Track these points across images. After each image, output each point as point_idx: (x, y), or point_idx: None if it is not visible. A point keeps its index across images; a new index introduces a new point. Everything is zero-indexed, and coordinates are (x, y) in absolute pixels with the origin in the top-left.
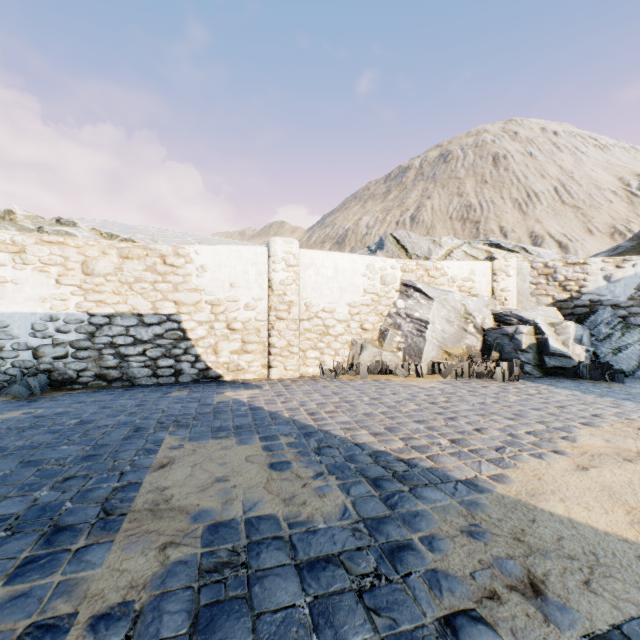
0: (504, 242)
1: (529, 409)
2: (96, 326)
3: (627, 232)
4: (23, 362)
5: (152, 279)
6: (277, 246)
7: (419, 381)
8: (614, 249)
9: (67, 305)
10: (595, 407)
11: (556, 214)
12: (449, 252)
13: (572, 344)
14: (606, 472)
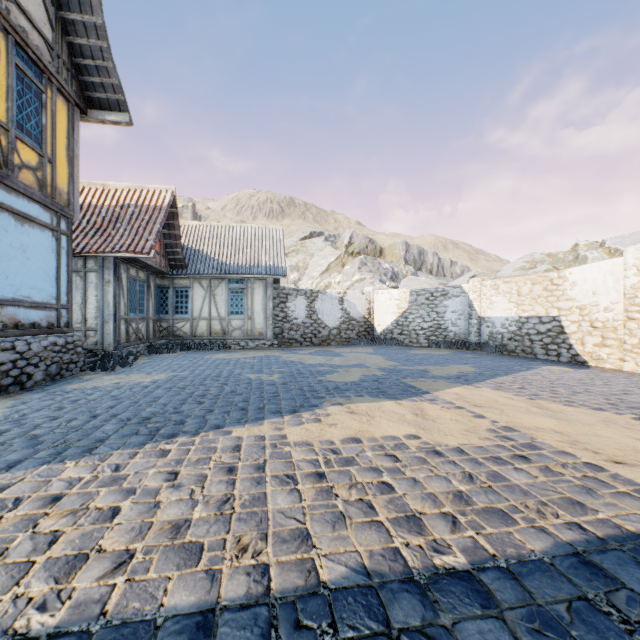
0: None
1: None
2: (521, 323)
3: None
4: (498, 339)
5: (545, 295)
6: (627, 255)
7: None
8: None
9: (511, 312)
10: None
11: None
12: None
13: None
14: (506, 399)
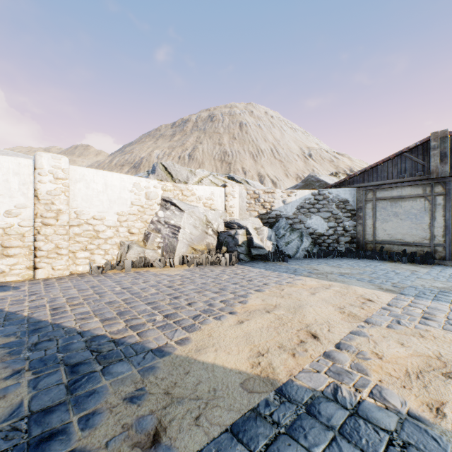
0: (237, 176)
1: (231, 284)
2: None
3: (303, 178)
4: None
5: None
6: (44, 160)
7: (170, 270)
8: (295, 186)
9: None
10: (267, 278)
11: (271, 164)
12: (201, 179)
13: (265, 240)
14: (252, 322)
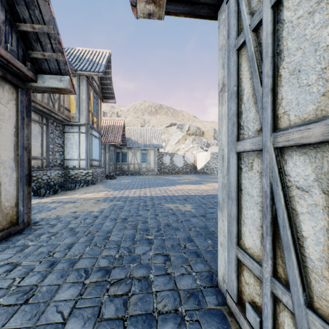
0: None
1: None
2: None
3: None
4: None
5: None
6: None
7: None
8: None
9: None
10: None
11: None
12: None
13: None
14: None
